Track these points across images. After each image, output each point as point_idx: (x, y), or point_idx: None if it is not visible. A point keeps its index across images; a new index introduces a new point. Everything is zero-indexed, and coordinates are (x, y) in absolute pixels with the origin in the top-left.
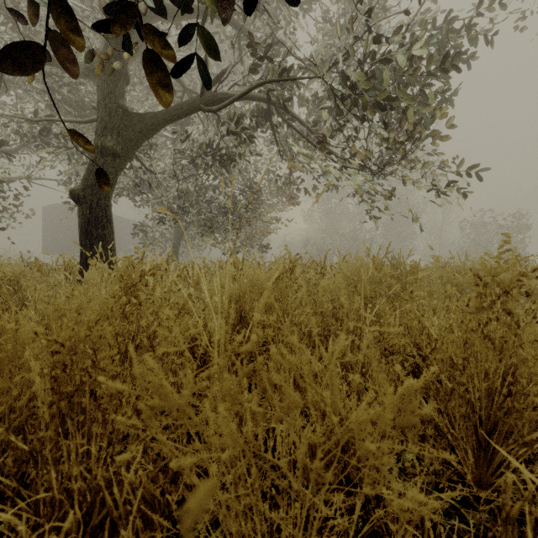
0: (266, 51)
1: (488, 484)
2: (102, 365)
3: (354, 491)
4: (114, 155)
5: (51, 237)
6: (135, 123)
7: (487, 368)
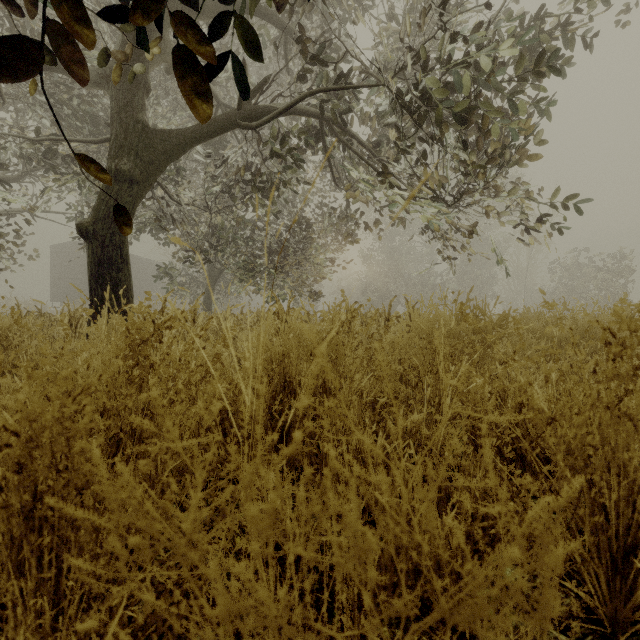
0: (318, 54)
1: (629, 622)
2: (76, 462)
3: (439, 629)
4: (131, 180)
5: (61, 282)
6: (157, 141)
7: (624, 459)
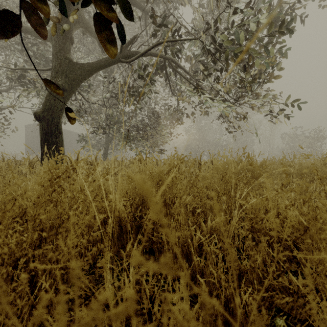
0: (162, 22)
1: None
2: None
3: None
4: (63, 89)
5: (30, 144)
6: (77, 69)
7: None
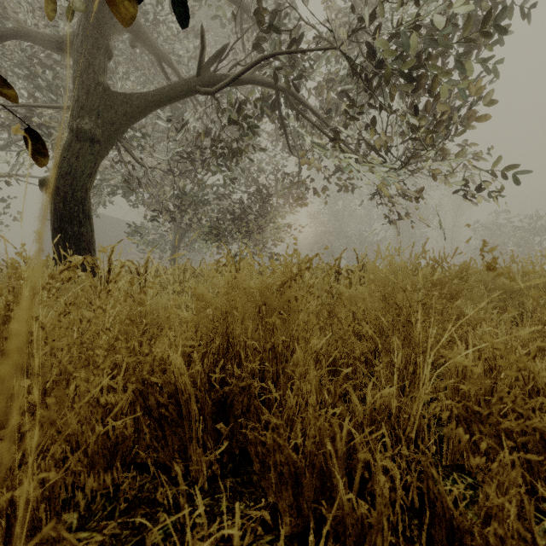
0: (270, 20)
1: None
2: None
3: None
4: (93, 139)
5: (48, 240)
6: (118, 103)
7: None
